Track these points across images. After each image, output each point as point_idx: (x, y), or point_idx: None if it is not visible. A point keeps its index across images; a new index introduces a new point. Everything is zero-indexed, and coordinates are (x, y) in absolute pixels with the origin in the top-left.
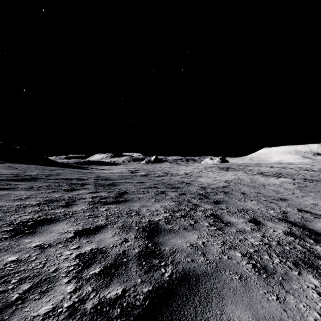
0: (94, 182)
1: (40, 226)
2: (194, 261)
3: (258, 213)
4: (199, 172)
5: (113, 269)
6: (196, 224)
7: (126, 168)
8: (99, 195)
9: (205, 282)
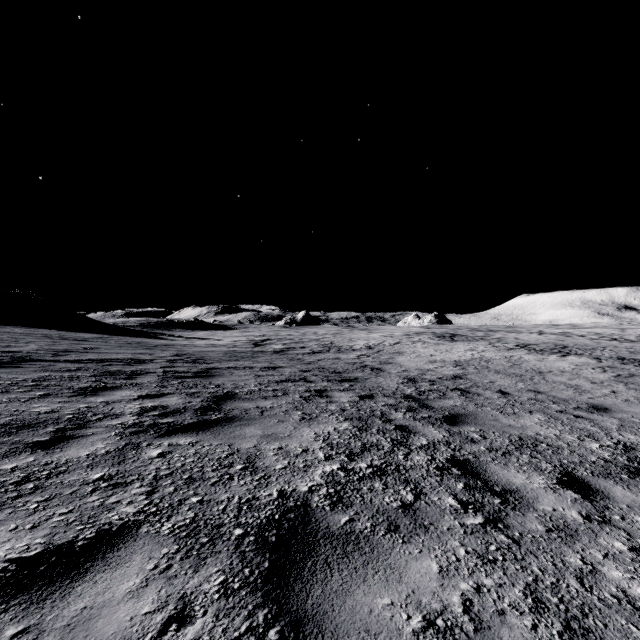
0: (162, 369)
1: None
2: None
3: (566, 453)
4: (396, 344)
5: None
6: (420, 503)
7: (244, 336)
8: (161, 404)
9: None
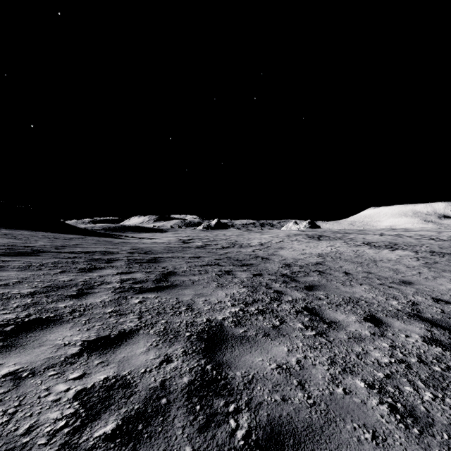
0: (126, 257)
1: (25, 333)
2: (287, 400)
3: (375, 306)
4: (279, 242)
5: (140, 422)
6: (283, 326)
7: (175, 237)
8: (132, 277)
9: (313, 449)
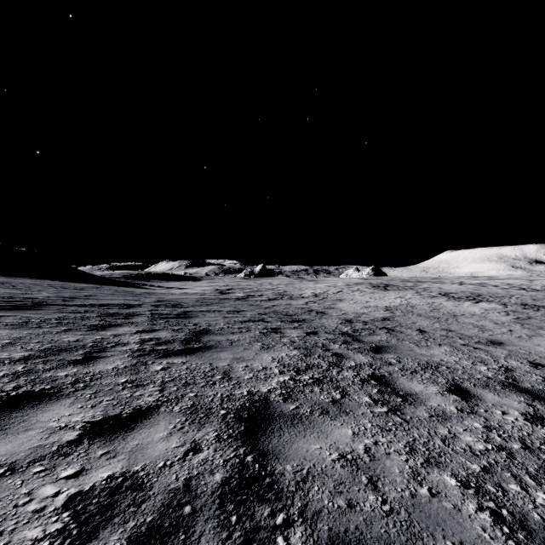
0: (150, 312)
1: (9, 412)
2: (355, 506)
3: (459, 373)
4: (338, 293)
5: (152, 543)
6: (345, 400)
7: (211, 286)
8: (155, 336)
9: None
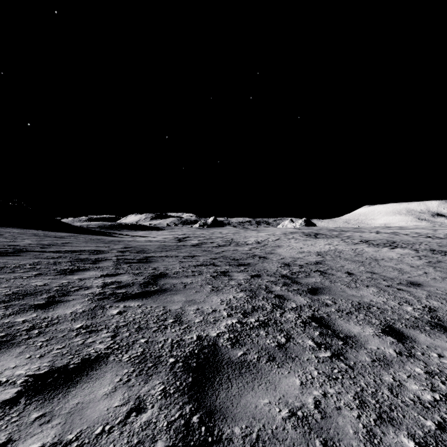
0: (116, 257)
1: None
2: None
3: (389, 313)
4: (276, 240)
5: None
6: (290, 344)
7: (171, 235)
8: (117, 280)
9: None
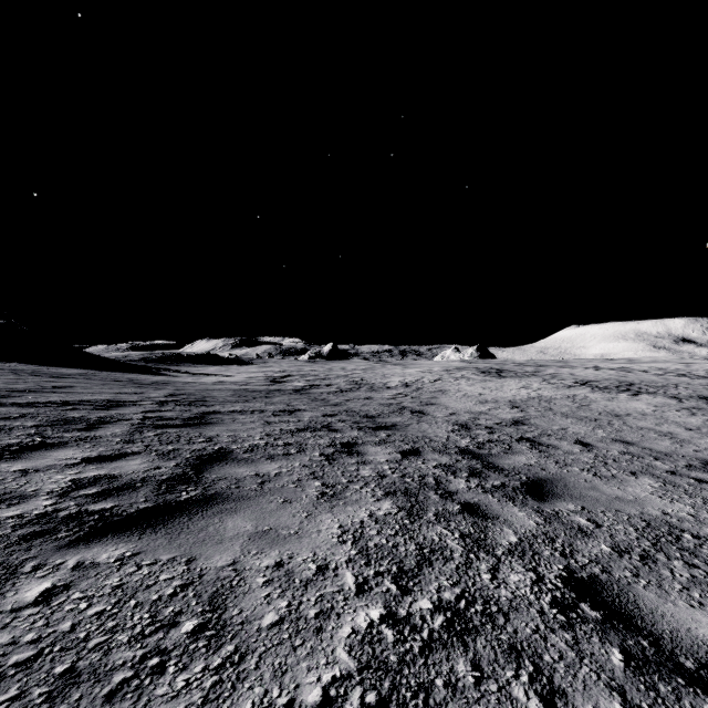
0: (143, 414)
1: None
2: None
3: None
4: (436, 381)
5: None
6: None
7: (261, 372)
8: (111, 472)
9: None
